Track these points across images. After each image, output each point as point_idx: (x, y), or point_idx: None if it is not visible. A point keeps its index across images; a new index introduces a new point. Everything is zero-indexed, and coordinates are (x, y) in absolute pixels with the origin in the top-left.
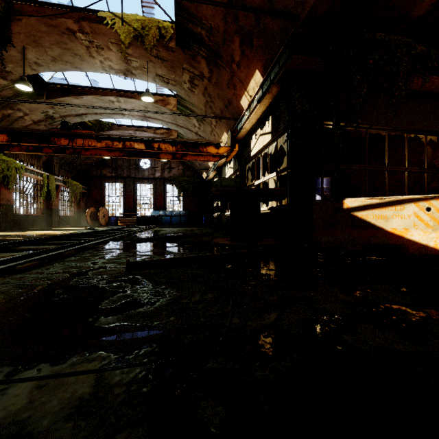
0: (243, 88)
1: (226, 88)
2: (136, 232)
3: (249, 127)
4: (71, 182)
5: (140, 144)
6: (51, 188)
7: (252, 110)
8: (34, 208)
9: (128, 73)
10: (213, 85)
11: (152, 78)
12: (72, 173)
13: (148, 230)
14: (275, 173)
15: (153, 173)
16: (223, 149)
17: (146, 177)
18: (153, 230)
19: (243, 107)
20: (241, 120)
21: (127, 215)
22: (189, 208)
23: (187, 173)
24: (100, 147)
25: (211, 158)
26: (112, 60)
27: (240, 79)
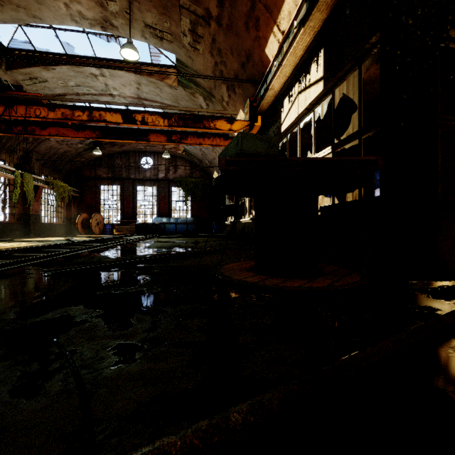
0: (271, 21)
1: (244, 30)
2: (114, 245)
3: (279, 85)
4: (57, 183)
5: (115, 115)
6: (27, 190)
7: (287, 47)
8: (5, 213)
9: (107, 26)
10: (224, 30)
11: (140, 32)
12: (60, 173)
13: (140, 241)
14: (330, 147)
15: (156, 174)
16: (238, 124)
17: (148, 178)
18: (147, 241)
19: (270, 58)
20: (266, 79)
21: (125, 223)
22: (198, 214)
23: (195, 173)
24: (53, 119)
25: (222, 142)
26: (81, 0)
27: (266, 5)
